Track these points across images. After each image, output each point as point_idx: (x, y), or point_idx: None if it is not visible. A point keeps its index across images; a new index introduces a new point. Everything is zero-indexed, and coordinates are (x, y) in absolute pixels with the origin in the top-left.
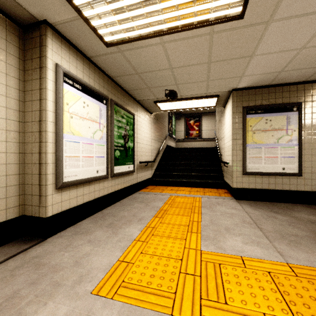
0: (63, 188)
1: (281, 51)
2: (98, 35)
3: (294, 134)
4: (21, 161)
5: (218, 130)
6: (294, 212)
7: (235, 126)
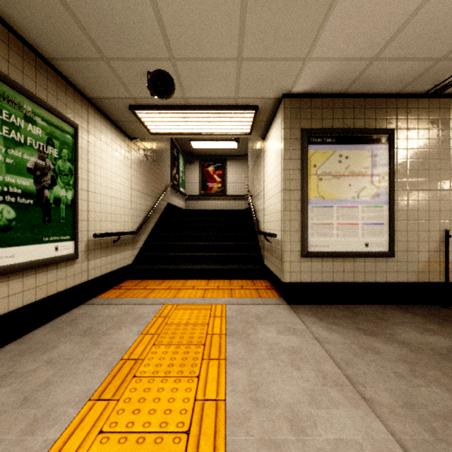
0: None
1: None
2: None
3: (383, 183)
4: None
5: (253, 180)
6: (394, 326)
7: (289, 164)
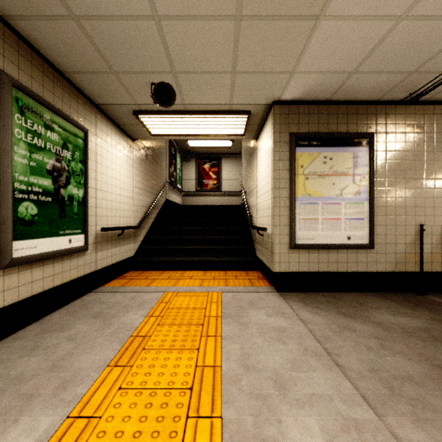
0: None
1: (369, 15)
2: None
3: (363, 182)
4: None
5: (247, 178)
6: (371, 310)
7: (278, 165)
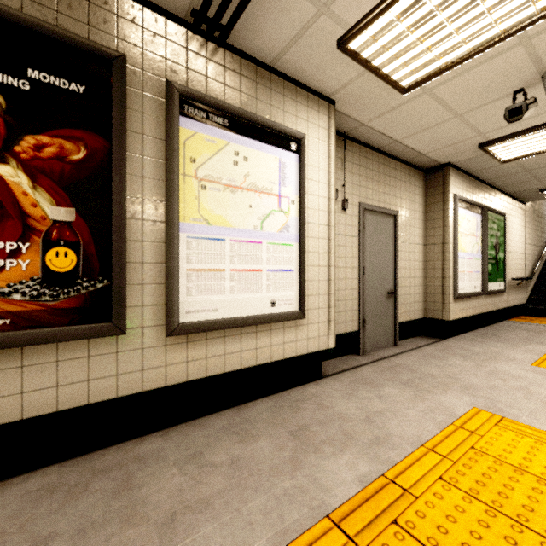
0: (456, 299)
1: None
2: (497, 160)
3: None
4: (423, 275)
5: None
6: None
7: None
